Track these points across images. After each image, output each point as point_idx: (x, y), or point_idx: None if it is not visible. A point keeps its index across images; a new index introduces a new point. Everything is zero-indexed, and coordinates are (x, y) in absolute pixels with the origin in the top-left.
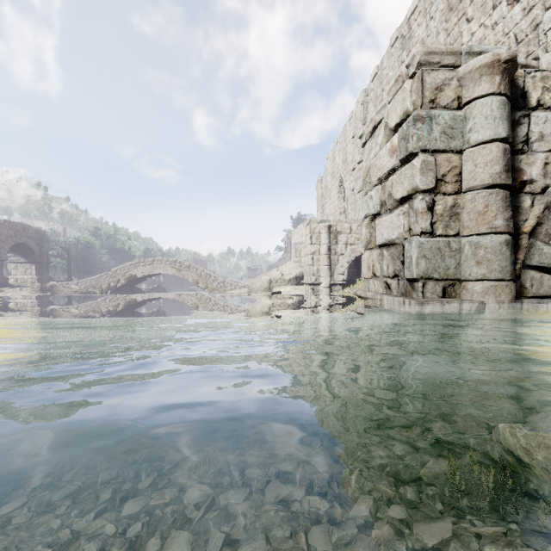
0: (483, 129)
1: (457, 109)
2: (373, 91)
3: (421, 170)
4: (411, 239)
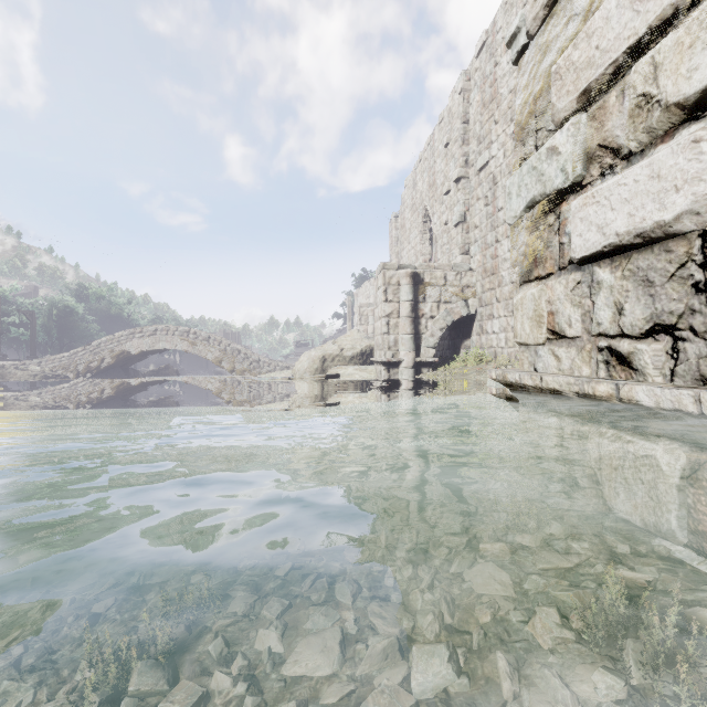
0: None
1: None
2: (478, 71)
3: None
4: None
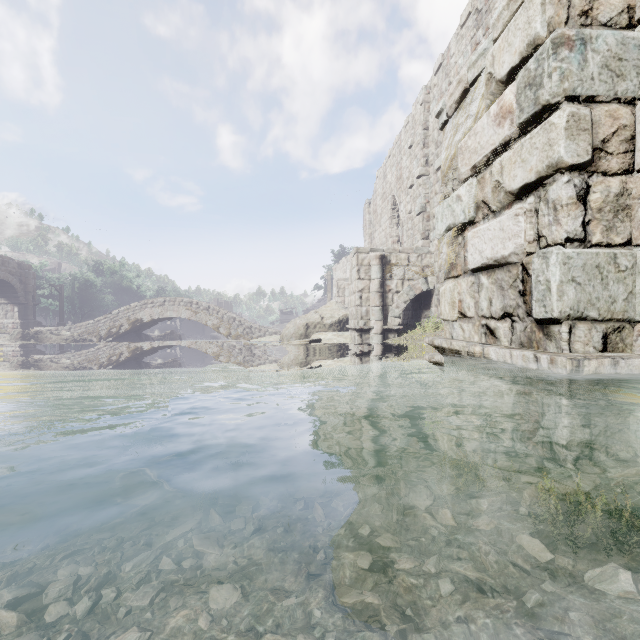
0: None
1: (627, 28)
2: (436, 87)
3: (568, 130)
4: (545, 252)
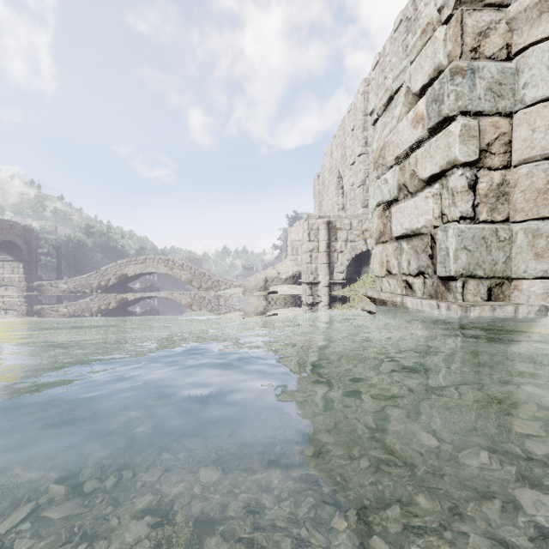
0: (544, 82)
1: (506, 60)
2: (374, 80)
3: (461, 136)
4: (446, 227)
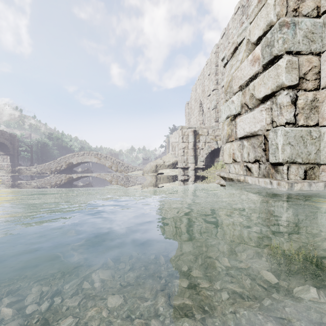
0: None
1: (316, 17)
2: (222, 44)
3: (286, 68)
4: (275, 129)
